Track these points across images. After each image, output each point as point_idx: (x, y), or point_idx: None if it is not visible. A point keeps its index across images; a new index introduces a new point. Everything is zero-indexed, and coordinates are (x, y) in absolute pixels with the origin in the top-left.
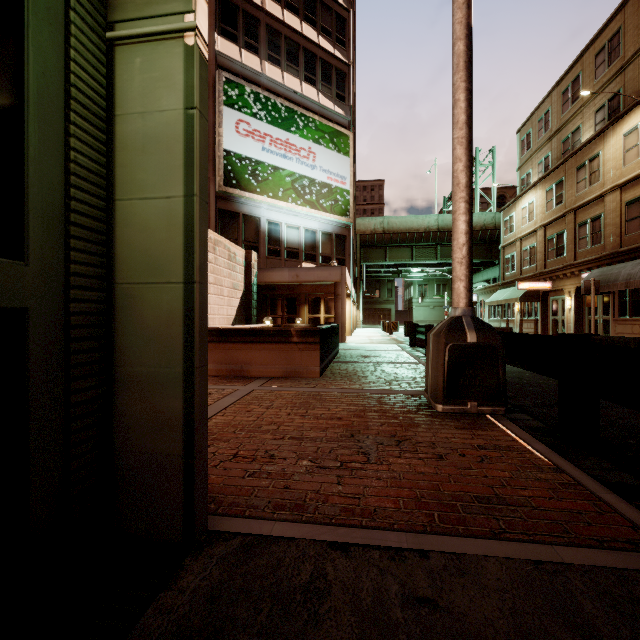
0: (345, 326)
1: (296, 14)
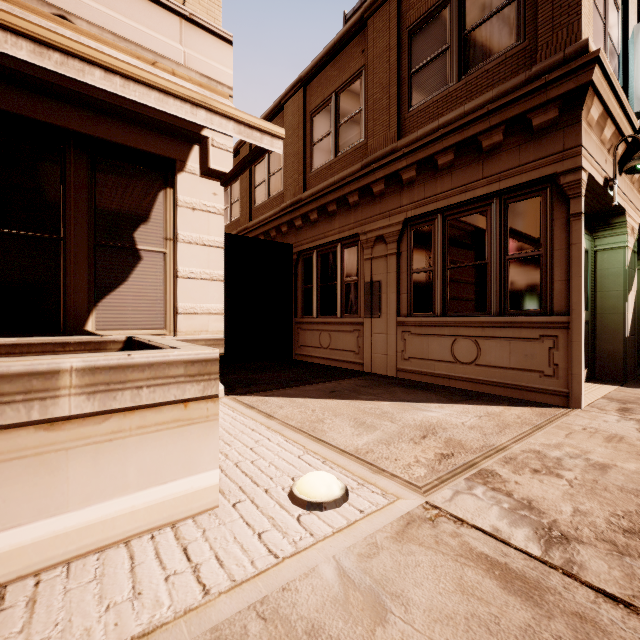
0: None
1: None
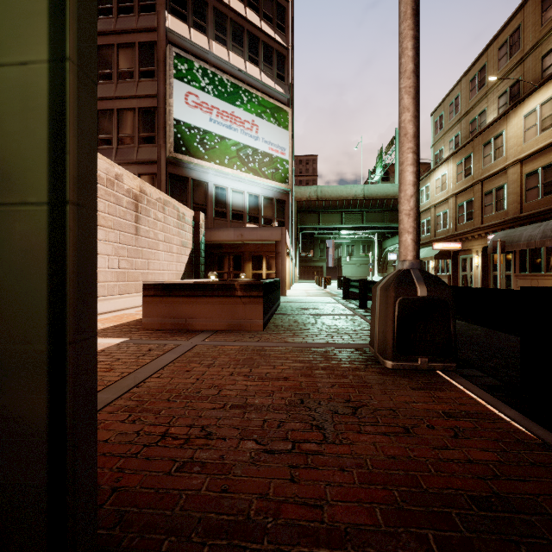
0: (285, 281)
1: None
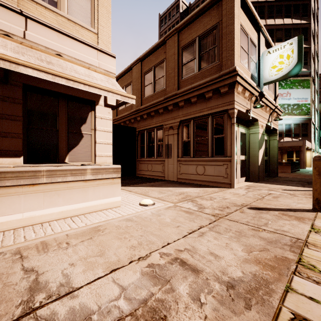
0: (305, 162)
1: (281, 41)
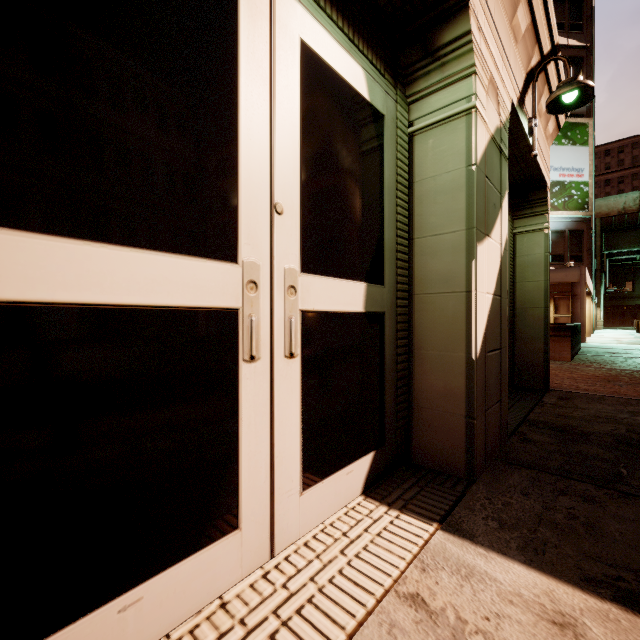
0: (584, 326)
1: None
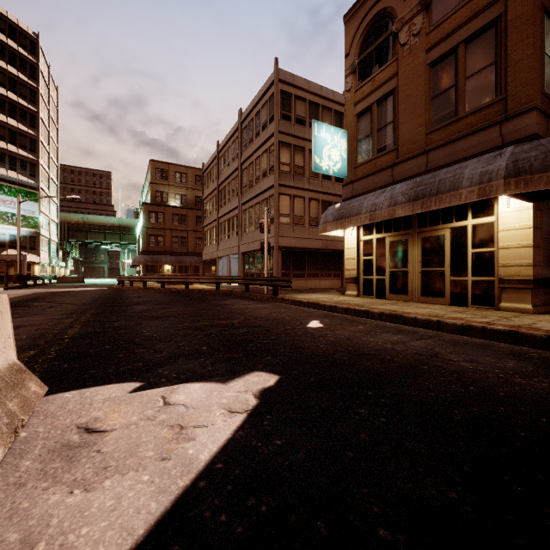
0: None
1: (4, 140)
